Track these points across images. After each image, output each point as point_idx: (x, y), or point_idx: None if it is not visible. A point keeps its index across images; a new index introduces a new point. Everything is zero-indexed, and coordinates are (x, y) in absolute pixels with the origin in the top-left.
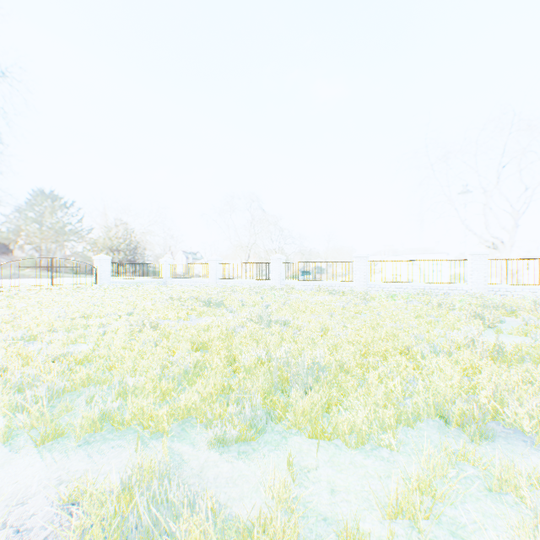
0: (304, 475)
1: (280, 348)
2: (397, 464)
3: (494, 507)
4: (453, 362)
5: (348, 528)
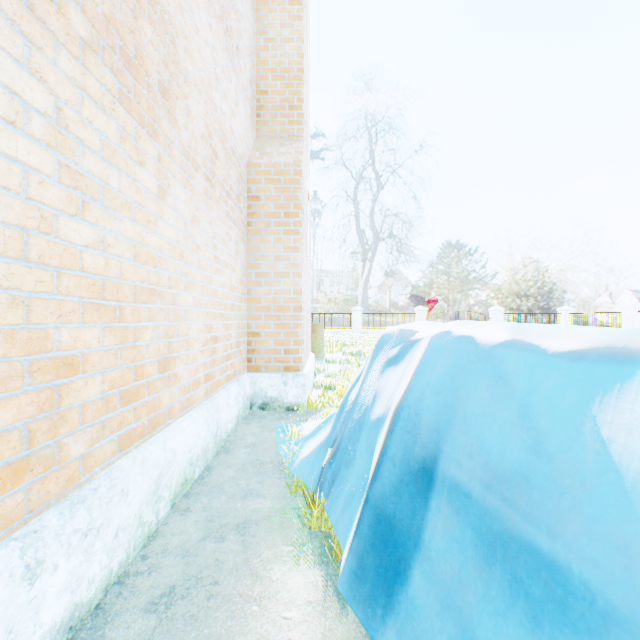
0: None
1: None
2: None
3: None
4: None
5: None
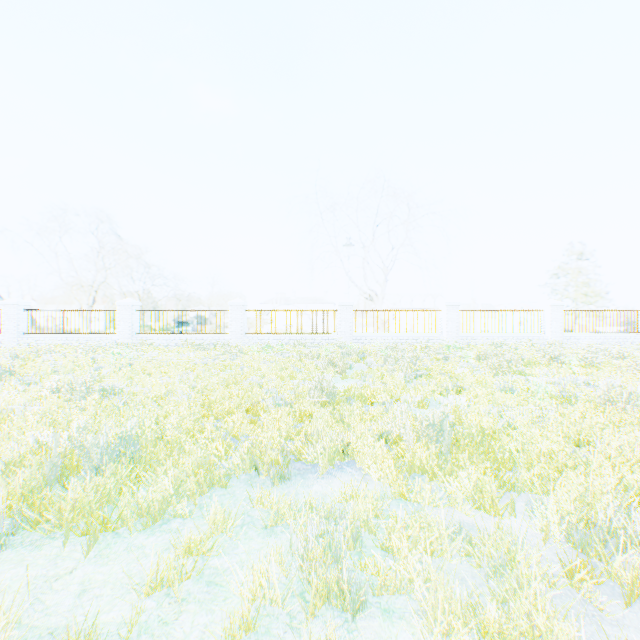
0: (47, 587)
1: (72, 427)
2: (185, 531)
3: (262, 542)
4: (291, 411)
5: (83, 629)
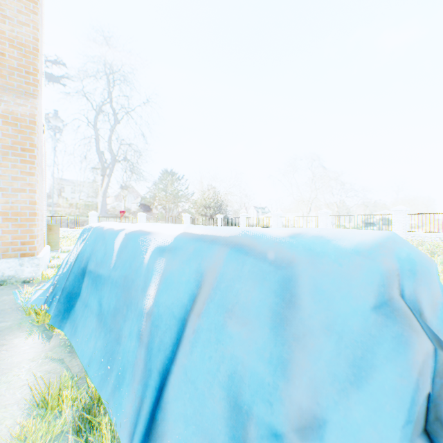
0: None
1: None
2: None
3: None
4: None
5: None
